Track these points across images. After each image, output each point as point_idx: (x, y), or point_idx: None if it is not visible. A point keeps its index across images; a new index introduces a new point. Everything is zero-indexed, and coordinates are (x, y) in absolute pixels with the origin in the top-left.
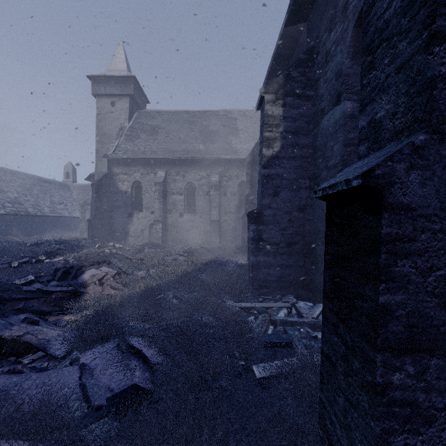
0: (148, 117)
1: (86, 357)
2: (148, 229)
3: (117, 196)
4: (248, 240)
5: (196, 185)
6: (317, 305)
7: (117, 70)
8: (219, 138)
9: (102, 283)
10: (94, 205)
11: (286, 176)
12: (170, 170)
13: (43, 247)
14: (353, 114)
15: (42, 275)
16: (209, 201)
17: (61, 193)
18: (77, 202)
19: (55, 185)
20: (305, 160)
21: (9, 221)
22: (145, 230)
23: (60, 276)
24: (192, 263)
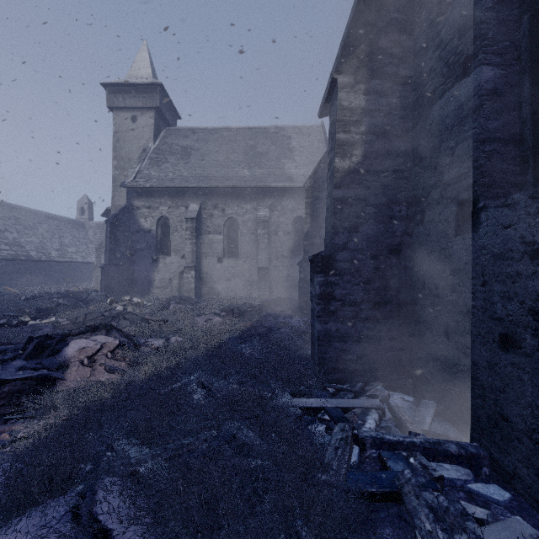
0: (178, 136)
1: (7, 538)
2: (178, 278)
3: (138, 236)
4: (311, 298)
5: (239, 221)
6: (424, 403)
7: (139, 77)
8: (268, 161)
9: (94, 361)
10: (108, 248)
11: (370, 200)
12: (205, 202)
13: (42, 301)
14: (496, 89)
15: (8, 348)
16: (256, 241)
17: (74, 233)
18: (93, 244)
19: (66, 223)
20: (400, 176)
21: (5, 268)
22: (174, 279)
23: (30, 351)
24: (231, 327)
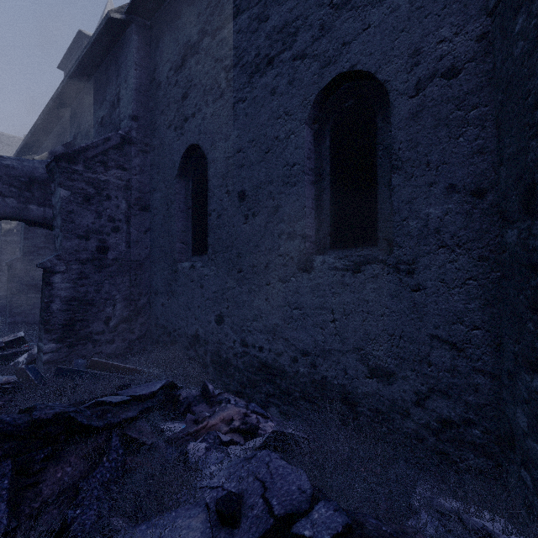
0: None
1: None
2: None
3: None
4: None
5: None
6: None
7: None
8: None
9: None
10: None
11: None
12: None
13: None
14: None
15: None
16: None
17: None
18: None
19: None
20: None
21: None
22: None
23: None
24: None
